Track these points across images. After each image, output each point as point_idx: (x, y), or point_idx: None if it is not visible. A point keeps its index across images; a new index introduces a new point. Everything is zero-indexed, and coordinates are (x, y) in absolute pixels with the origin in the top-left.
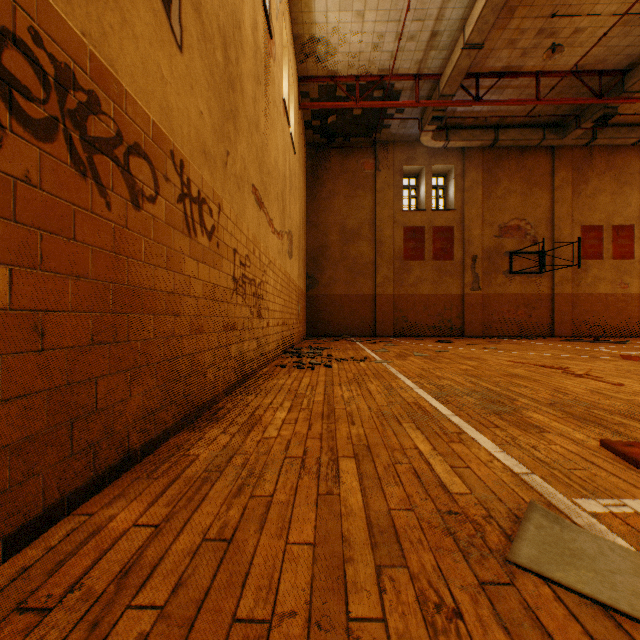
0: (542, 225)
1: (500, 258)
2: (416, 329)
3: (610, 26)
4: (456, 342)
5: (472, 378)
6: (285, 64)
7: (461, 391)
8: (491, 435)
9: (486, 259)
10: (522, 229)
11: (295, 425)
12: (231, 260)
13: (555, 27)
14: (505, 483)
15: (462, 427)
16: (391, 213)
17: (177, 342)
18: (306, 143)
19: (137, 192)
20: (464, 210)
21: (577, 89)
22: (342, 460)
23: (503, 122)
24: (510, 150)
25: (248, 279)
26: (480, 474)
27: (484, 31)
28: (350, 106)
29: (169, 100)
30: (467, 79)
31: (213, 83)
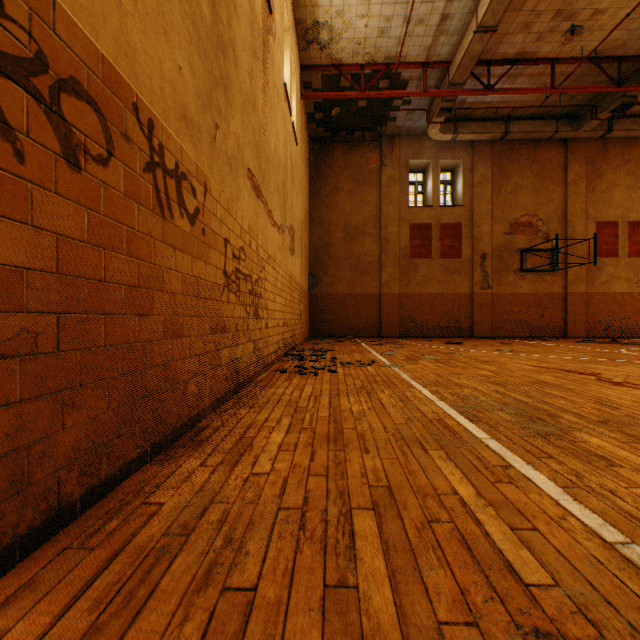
0: (554, 221)
1: (510, 256)
2: (423, 330)
3: (633, 7)
4: (466, 343)
5: (496, 386)
6: (286, 49)
7: (489, 404)
8: (547, 471)
9: (496, 257)
10: (533, 225)
11: (294, 453)
12: (221, 251)
13: (574, 8)
14: (600, 563)
15: (506, 458)
16: (397, 209)
17: (143, 349)
18: (309, 137)
19: (75, 146)
20: (473, 206)
21: (594, 77)
22: (357, 514)
23: (514, 114)
24: (521, 143)
25: (243, 274)
26: (557, 543)
27: (499, 12)
28: (355, 96)
29: (130, 37)
30: (478, 67)
31: (197, 37)
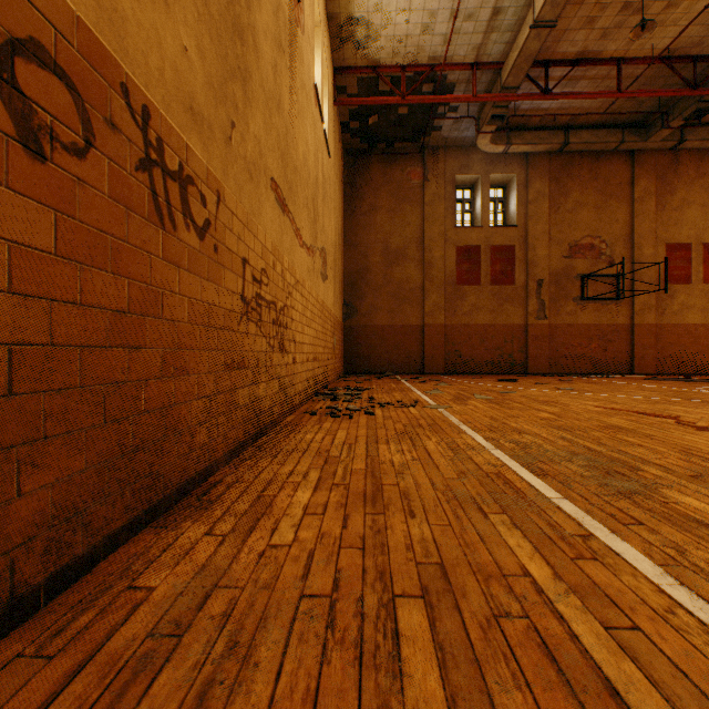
0: (619, 243)
1: (570, 282)
2: (471, 365)
3: None
4: (521, 381)
5: (561, 432)
6: (317, 47)
7: (555, 453)
8: (639, 542)
9: (553, 283)
10: (596, 248)
11: (323, 518)
12: (238, 273)
13: (644, 0)
14: None
15: (585, 524)
16: (442, 230)
17: (136, 390)
18: (343, 149)
19: (37, 128)
20: (528, 226)
21: (665, 80)
22: (402, 605)
23: (574, 122)
24: (582, 156)
25: (265, 301)
26: (669, 651)
27: (559, 4)
28: (395, 101)
29: (118, 0)
30: (534, 68)
31: (207, 15)
